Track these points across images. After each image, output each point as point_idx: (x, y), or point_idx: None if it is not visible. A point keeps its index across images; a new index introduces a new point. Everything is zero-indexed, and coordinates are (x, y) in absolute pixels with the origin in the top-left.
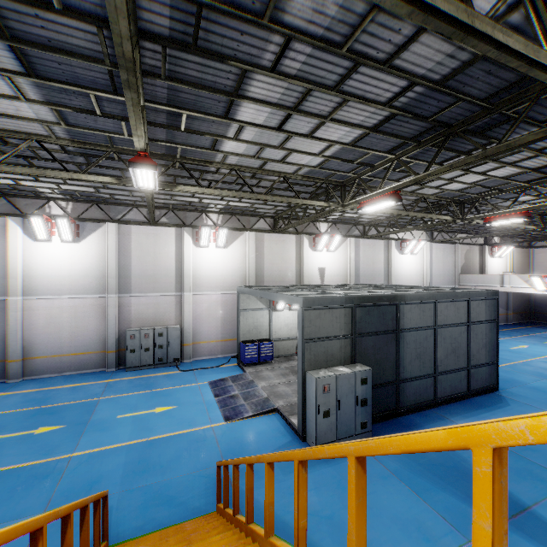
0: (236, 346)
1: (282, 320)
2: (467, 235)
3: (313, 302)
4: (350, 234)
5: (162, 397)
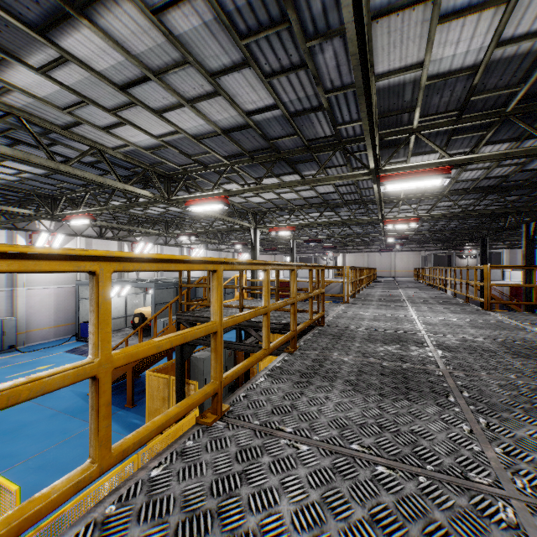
0: (68, 330)
1: (113, 305)
2: (226, 246)
3: (160, 285)
4: (157, 242)
5: (33, 364)
